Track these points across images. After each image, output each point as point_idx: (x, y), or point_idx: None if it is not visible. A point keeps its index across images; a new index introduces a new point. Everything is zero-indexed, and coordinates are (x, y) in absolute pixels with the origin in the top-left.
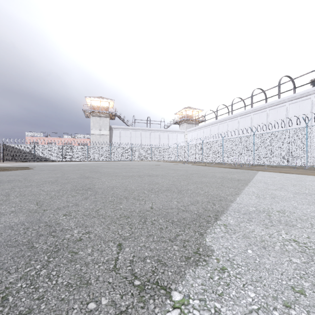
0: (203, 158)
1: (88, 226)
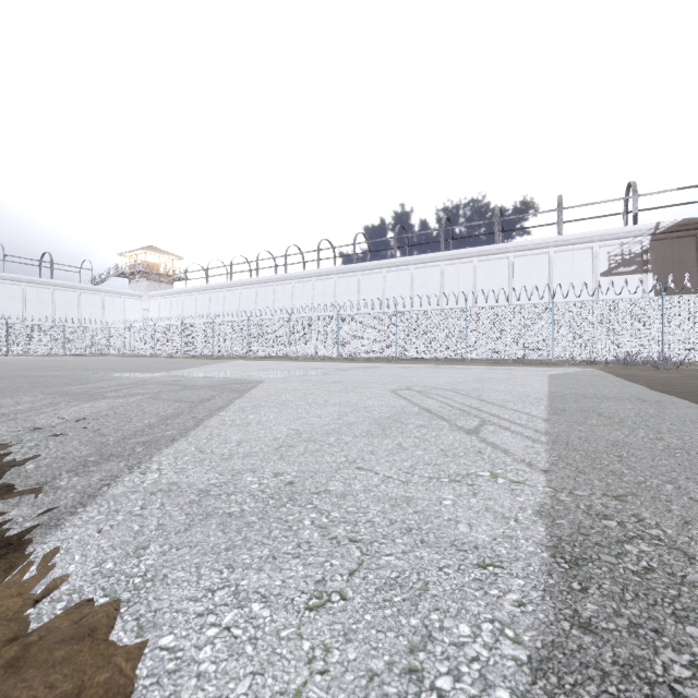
0: (183, 349)
1: (141, 370)
